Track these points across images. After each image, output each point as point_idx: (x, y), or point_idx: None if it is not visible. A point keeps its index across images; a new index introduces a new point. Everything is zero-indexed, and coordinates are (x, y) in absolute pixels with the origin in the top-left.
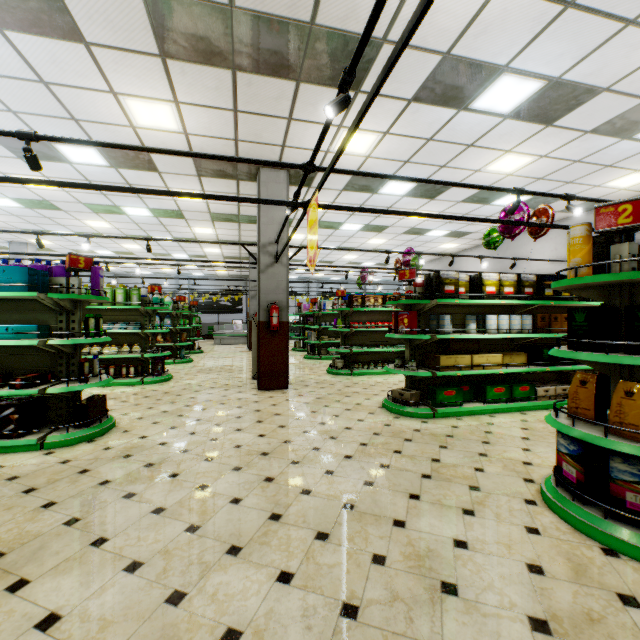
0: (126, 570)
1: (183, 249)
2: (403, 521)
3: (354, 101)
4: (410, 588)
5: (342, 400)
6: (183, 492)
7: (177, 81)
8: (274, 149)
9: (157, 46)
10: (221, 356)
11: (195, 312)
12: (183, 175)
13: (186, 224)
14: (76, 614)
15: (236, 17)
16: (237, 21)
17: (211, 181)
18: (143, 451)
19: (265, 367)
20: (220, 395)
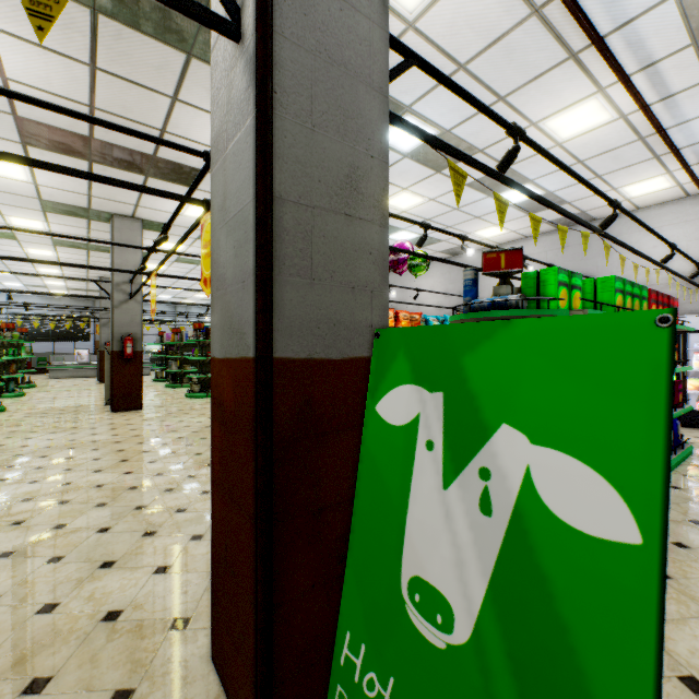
0: (30, 483)
1: (6, 266)
2: (202, 453)
3: (194, 192)
4: (192, 467)
5: (191, 413)
6: (56, 461)
7: (35, 157)
8: (128, 206)
9: (20, 139)
10: (63, 389)
11: (25, 340)
12: (25, 208)
13: (18, 244)
14: (8, 494)
15: (95, 142)
16: (96, 143)
17: (58, 216)
18: (8, 451)
19: (119, 391)
20: (71, 418)
